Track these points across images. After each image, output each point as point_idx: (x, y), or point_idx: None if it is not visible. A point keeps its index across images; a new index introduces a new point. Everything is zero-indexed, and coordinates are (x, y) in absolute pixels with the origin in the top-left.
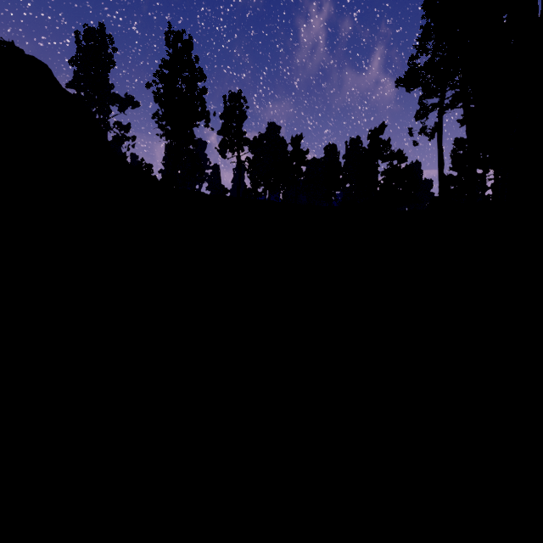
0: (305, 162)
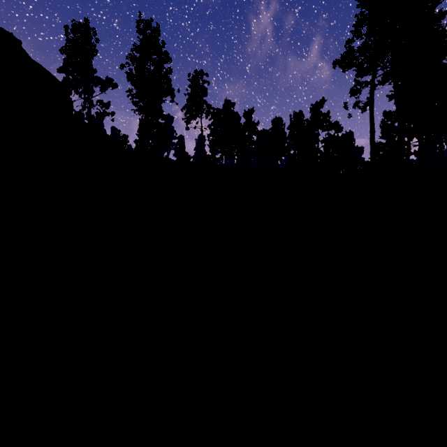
0: (256, 132)
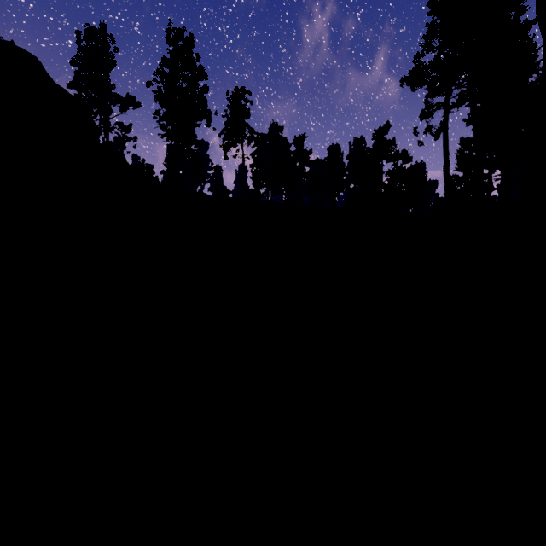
0: (309, 162)
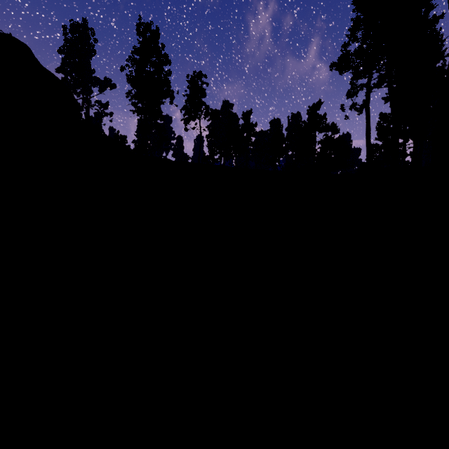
0: (254, 133)
